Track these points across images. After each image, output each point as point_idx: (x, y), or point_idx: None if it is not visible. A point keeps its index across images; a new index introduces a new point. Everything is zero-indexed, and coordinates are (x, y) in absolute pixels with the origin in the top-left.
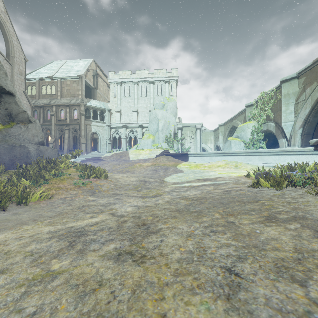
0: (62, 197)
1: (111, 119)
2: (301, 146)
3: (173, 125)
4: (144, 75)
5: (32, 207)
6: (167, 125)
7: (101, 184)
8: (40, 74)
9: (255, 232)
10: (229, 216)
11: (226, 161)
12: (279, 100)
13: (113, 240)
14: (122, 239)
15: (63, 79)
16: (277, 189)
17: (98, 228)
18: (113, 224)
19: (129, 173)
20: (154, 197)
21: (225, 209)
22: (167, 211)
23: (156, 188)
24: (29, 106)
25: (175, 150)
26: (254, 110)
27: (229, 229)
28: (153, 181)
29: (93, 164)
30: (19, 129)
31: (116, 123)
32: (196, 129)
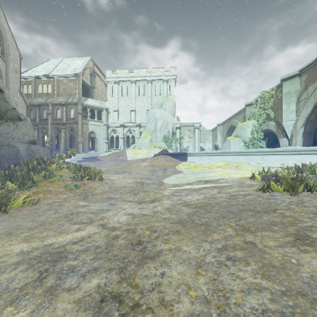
0: (50, 201)
1: (108, 119)
2: (303, 146)
3: (171, 124)
4: (142, 74)
5: (12, 216)
6: (165, 125)
7: (94, 186)
8: (36, 73)
9: (290, 262)
10: (246, 233)
11: (227, 161)
12: (280, 99)
13: (97, 269)
14: (109, 269)
15: (59, 77)
16: (291, 194)
17: (82, 247)
18: (101, 242)
19: (127, 174)
20: (152, 202)
21: (238, 222)
22: (167, 223)
23: (154, 191)
24: (24, 105)
25: (173, 150)
26: (253, 109)
27: (252, 256)
28: (151, 182)
29: (89, 164)
30: (8, 127)
31: (113, 123)
32: (194, 129)
